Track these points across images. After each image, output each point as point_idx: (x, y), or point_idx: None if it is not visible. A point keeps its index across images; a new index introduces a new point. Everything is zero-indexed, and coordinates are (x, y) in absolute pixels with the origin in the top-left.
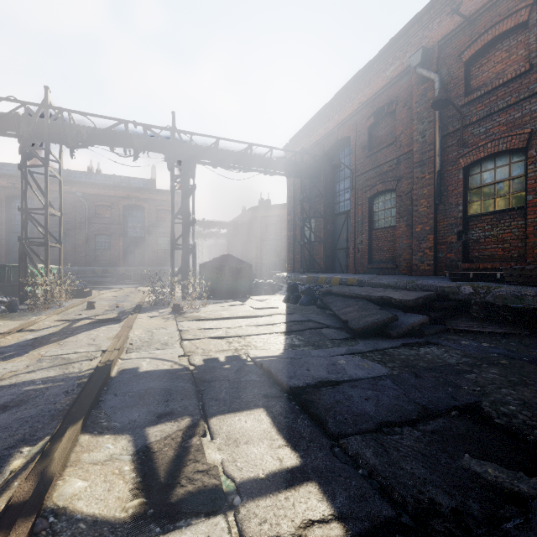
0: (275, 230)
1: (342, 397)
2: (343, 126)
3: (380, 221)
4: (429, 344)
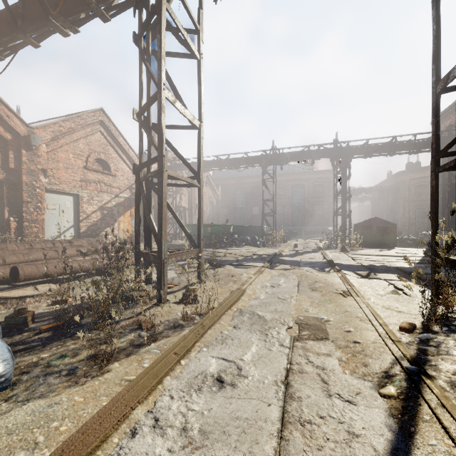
0: (426, 190)
1: None
2: None
3: None
4: None
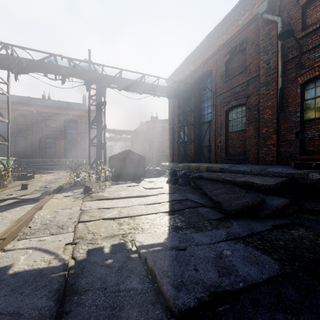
0: (161, 135)
1: None
2: (207, 62)
3: (234, 127)
4: (293, 224)
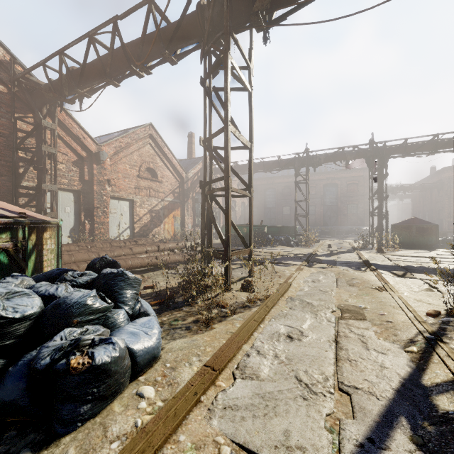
0: None
1: None
2: None
3: None
4: None
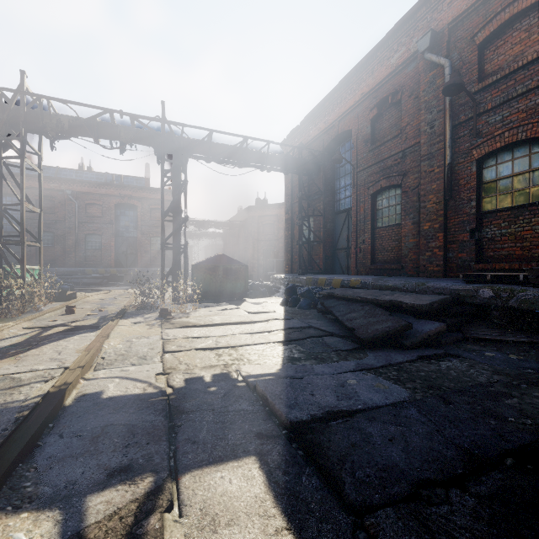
0: (272, 230)
1: (359, 437)
2: (344, 119)
3: (384, 219)
4: (448, 356)
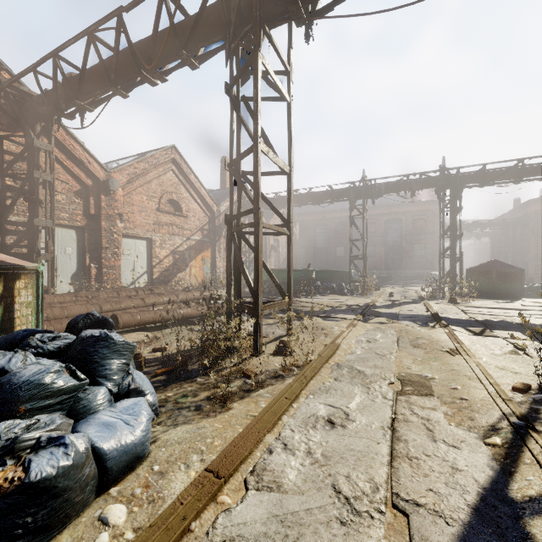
0: None
1: None
2: None
3: None
4: None
